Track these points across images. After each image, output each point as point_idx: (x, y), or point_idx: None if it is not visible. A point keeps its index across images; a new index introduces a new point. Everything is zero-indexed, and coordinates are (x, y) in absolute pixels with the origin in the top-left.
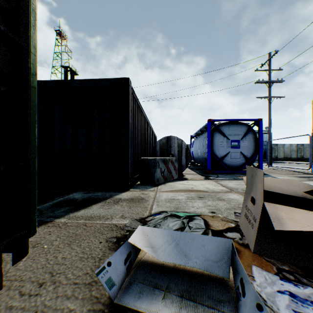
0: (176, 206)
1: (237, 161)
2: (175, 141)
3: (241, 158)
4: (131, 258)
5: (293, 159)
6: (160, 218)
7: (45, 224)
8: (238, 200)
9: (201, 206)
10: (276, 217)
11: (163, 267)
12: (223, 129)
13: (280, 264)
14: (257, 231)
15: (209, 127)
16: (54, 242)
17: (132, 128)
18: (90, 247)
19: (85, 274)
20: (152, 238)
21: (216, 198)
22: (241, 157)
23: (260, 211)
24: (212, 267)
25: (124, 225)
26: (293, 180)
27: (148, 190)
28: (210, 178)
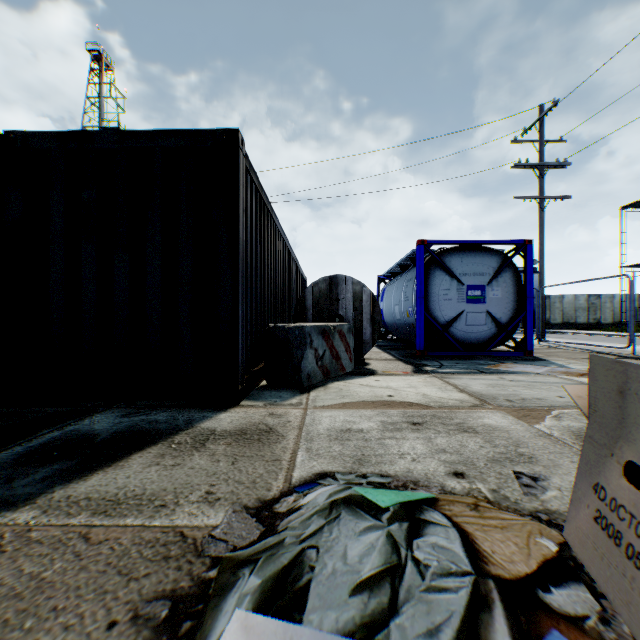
0: (357, 453)
1: (480, 331)
2: (348, 287)
3: (488, 324)
4: None
5: (581, 326)
6: (317, 501)
7: None
8: (509, 430)
9: (422, 453)
10: None
11: None
12: (450, 263)
13: None
14: None
15: (419, 258)
16: None
17: (249, 255)
18: None
19: None
20: None
21: (454, 427)
22: (489, 322)
23: None
24: None
25: (208, 532)
26: None
27: (287, 404)
28: (426, 370)
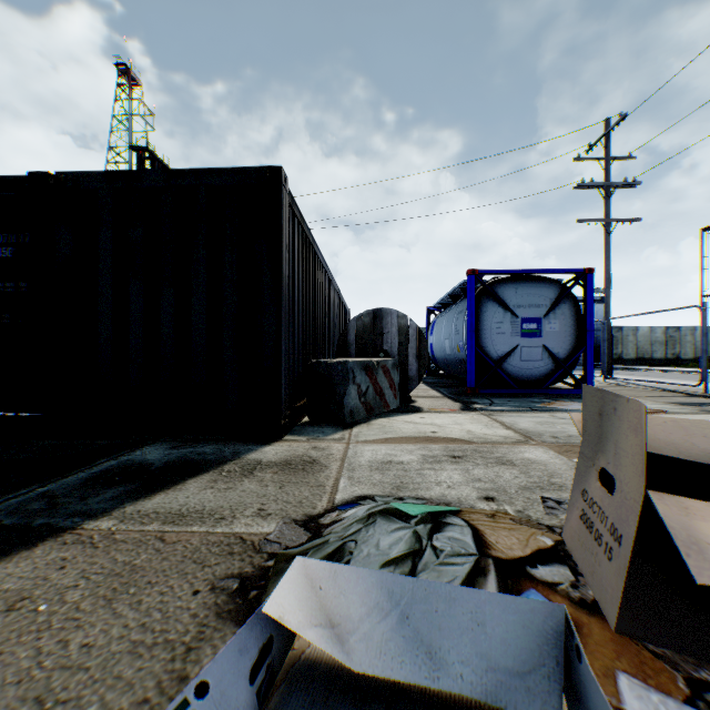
0: (396, 481)
1: (535, 367)
2: (393, 321)
3: (544, 359)
4: (273, 657)
5: (658, 362)
6: (357, 517)
7: (55, 537)
8: (547, 464)
9: (458, 482)
10: (690, 540)
11: (365, 683)
12: (503, 294)
13: (687, 661)
14: (626, 572)
15: (470, 289)
16: (69, 593)
17: (291, 290)
18: (165, 608)
19: (138, 705)
20: (333, 598)
21: (493, 460)
22: (546, 357)
23: (637, 515)
24: (511, 691)
25: (263, 537)
26: (701, 422)
27: (329, 439)
28: (475, 408)
